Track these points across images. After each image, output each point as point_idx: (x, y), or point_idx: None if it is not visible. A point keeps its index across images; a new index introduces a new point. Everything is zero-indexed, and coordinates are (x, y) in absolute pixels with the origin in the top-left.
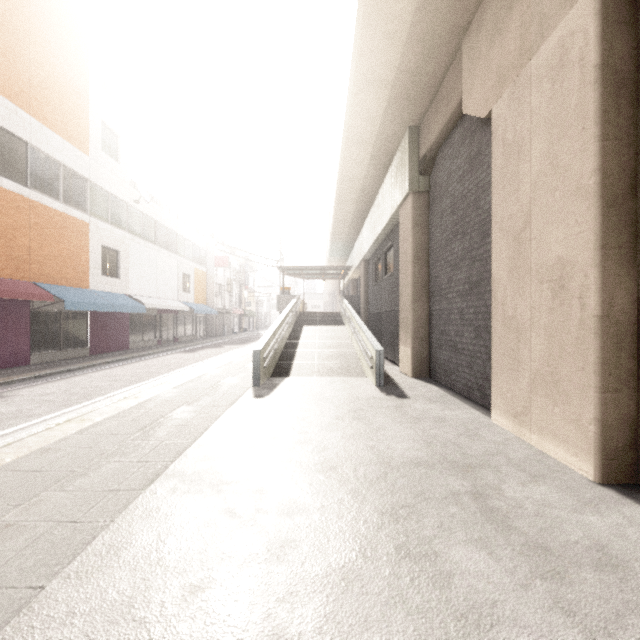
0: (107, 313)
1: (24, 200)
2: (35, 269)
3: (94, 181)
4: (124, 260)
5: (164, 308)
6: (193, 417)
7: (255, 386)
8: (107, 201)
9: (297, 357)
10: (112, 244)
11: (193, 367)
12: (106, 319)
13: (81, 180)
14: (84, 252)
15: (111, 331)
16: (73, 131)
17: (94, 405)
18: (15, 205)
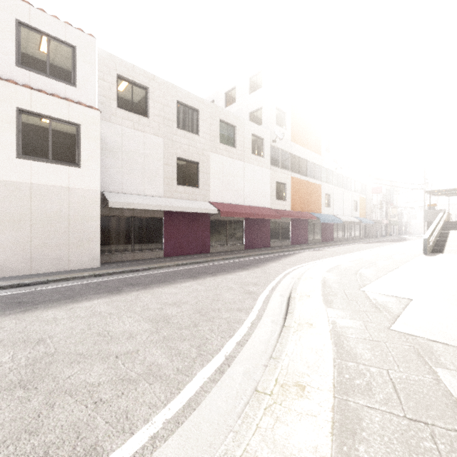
0: (326, 224)
1: (306, 182)
2: (308, 207)
3: (322, 166)
4: (331, 198)
5: (348, 221)
6: (403, 257)
7: (424, 254)
8: (325, 173)
9: (447, 246)
10: (327, 192)
11: (379, 248)
12: (326, 226)
13: (318, 167)
14: (320, 198)
15: (327, 232)
16: (317, 148)
17: (358, 254)
18: (304, 185)
